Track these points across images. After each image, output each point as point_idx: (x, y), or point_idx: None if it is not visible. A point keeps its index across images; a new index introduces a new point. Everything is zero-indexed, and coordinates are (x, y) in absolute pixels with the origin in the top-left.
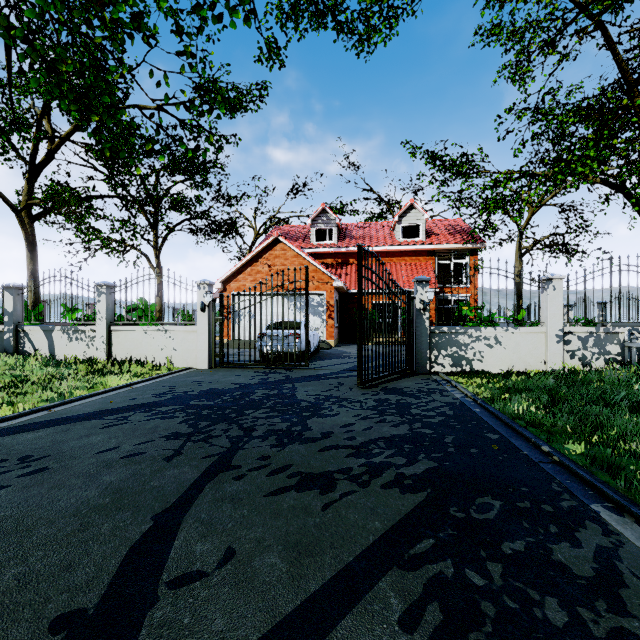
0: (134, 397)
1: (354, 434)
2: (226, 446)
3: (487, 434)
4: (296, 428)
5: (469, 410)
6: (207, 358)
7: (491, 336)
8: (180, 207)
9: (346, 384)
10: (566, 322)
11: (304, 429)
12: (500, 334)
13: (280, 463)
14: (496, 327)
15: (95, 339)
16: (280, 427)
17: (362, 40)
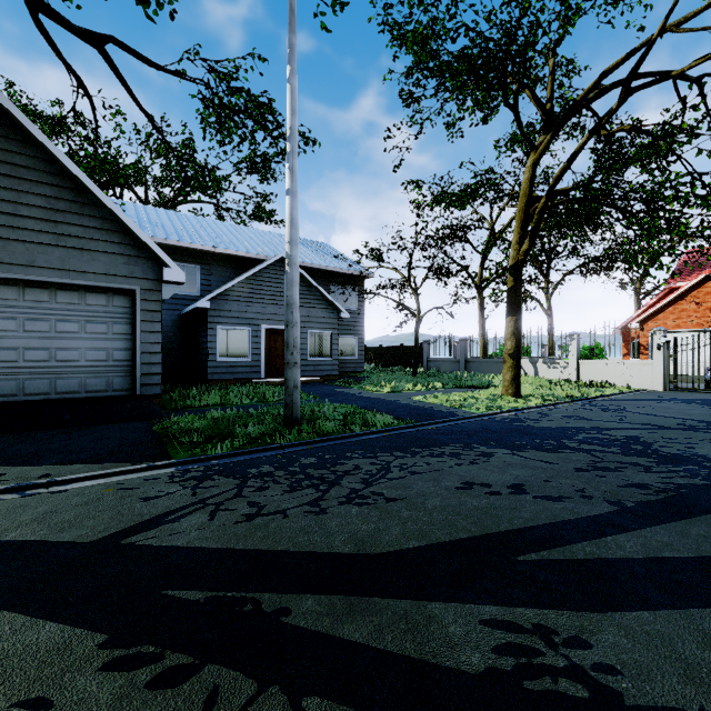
0: (643, 397)
1: None
2: None
3: None
4: None
5: None
6: (662, 383)
7: None
8: (578, 256)
9: None
10: None
11: None
12: None
13: None
14: None
15: (566, 368)
16: None
17: None
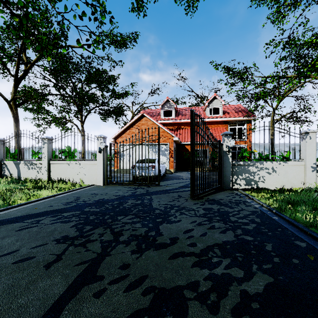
0: (52, 204)
1: (194, 240)
2: (97, 251)
3: (296, 242)
4: (151, 233)
5: (270, 218)
6: (102, 179)
7: (270, 167)
8: (93, 100)
9: (183, 196)
10: (317, 159)
11: (157, 234)
12: (275, 166)
13: (137, 274)
14: (273, 162)
15: (42, 168)
16: (140, 232)
17: (189, 5)
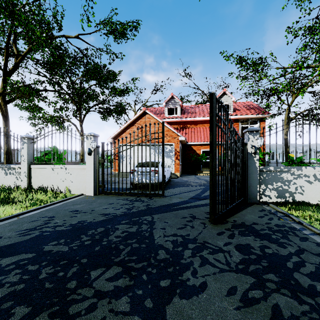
0: (2, 234)
1: None
2: None
3: None
4: None
5: None
6: (92, 188)
7: (311, 174)
8: (92, 97)
9: (197, 217)
10: None
11: None
12: (318, 172)
13: None
14: (315, 167)
15: (21, 174)
16: None
17: None
